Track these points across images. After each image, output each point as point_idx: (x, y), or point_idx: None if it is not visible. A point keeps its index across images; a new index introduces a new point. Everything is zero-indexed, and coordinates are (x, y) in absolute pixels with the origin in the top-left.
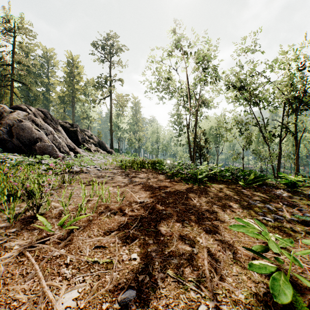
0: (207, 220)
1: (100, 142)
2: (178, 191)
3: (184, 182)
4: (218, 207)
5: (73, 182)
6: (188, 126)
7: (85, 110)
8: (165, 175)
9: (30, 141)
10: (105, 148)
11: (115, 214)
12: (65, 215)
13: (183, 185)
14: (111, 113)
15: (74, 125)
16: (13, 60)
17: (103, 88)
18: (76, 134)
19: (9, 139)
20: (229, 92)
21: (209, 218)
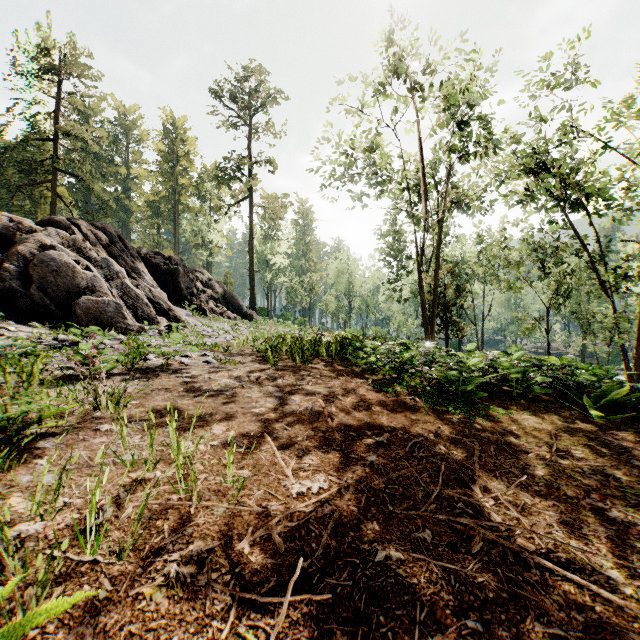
0: (555, 610)
1: (226, 294)
2: (414, 441)
3: (426, 405)
4: (561, 517)
5: (122, 408)
6: (419, 258)
7: (200, 229)
8: (370, 378)
9: (69, 295)
10: (237, 307)
11: (201, 562)
12: (7, 578)
13: (425, 416)
14: (251, 234)
15: (174, 260)
16: (56, 129)
17: (235, 182)
18: (176, 279)
19: (24, 290)
20: (513, 180)
21: (555, 587)
